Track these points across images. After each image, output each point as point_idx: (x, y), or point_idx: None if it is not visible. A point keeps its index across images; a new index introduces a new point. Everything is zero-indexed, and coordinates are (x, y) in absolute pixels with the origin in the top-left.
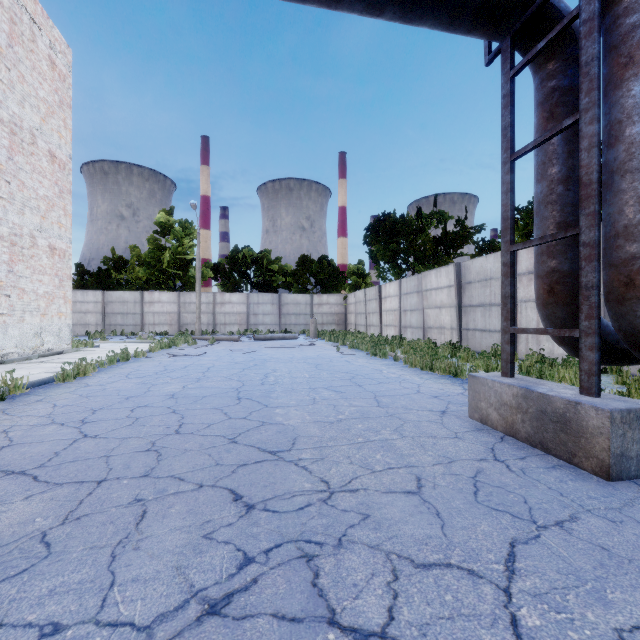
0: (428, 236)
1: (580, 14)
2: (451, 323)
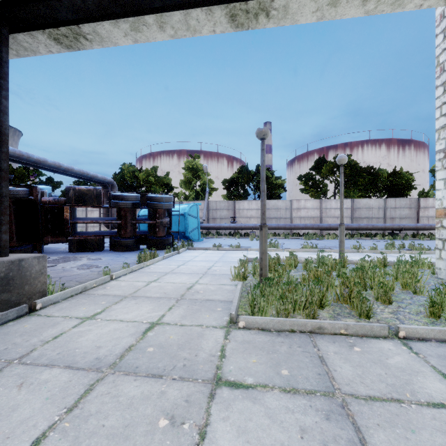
0: (34, 182)
1: (109, 191)
2: None
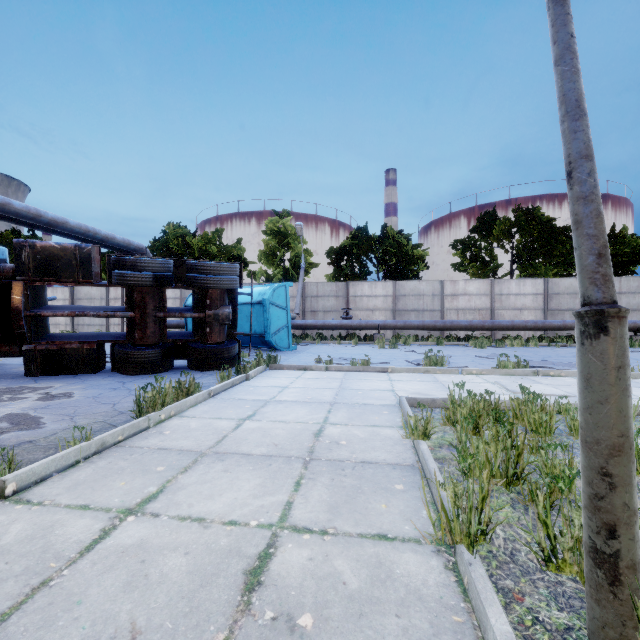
0: None
1: None
2: (66, 321)
